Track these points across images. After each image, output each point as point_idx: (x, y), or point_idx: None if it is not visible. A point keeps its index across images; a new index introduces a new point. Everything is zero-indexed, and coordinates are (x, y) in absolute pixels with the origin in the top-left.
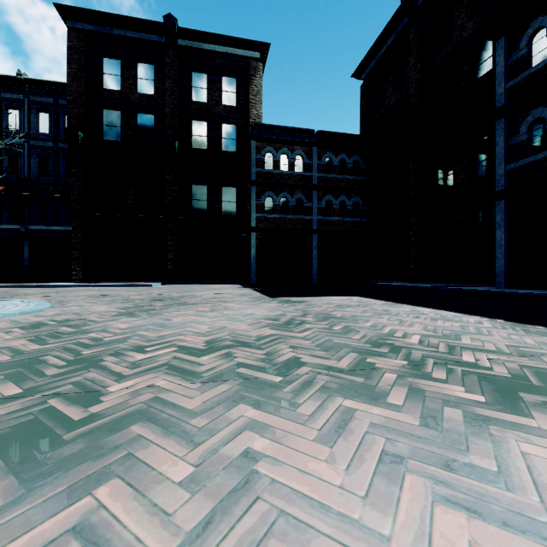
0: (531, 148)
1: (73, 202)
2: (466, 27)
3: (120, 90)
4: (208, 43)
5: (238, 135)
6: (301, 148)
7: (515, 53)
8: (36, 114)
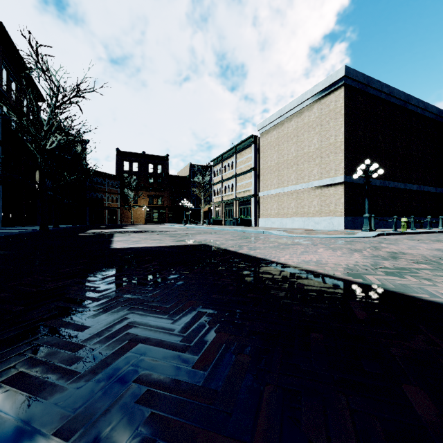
0: None
1: None
2: None
3: None
4: None
5: None
6: None
7: None
8: None
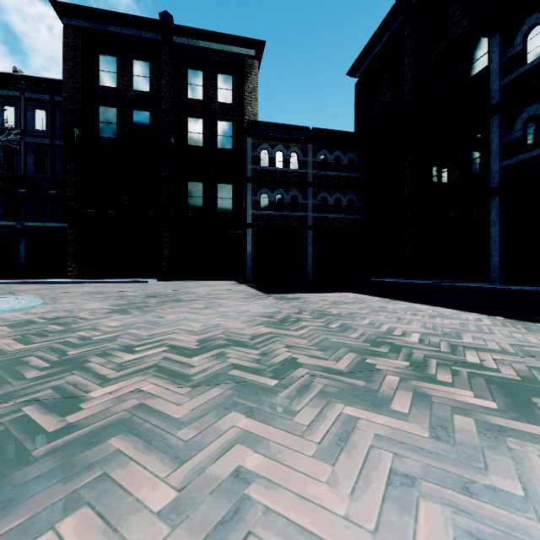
0: (526, 144)
1: (68, 199)
2: (460, 25)
3: (116, 87)
4: (203, 40)
5: (234, 132)
6: (296, 145)
7: (510, 50)
8: (32, 110)
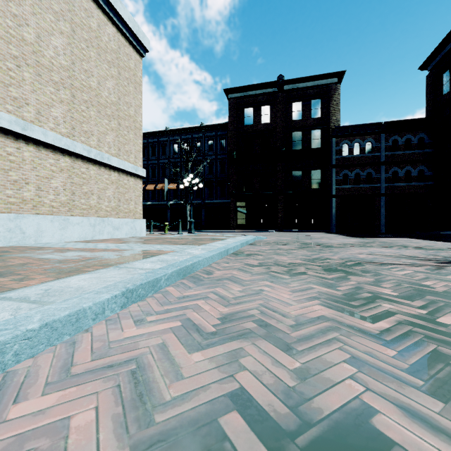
0: None
1: (230, 188)
2: None
3: (253, 124)
4: (302, 83)
5: (322, 135)
6: (370, 136)
7: None
8: (207, 142)
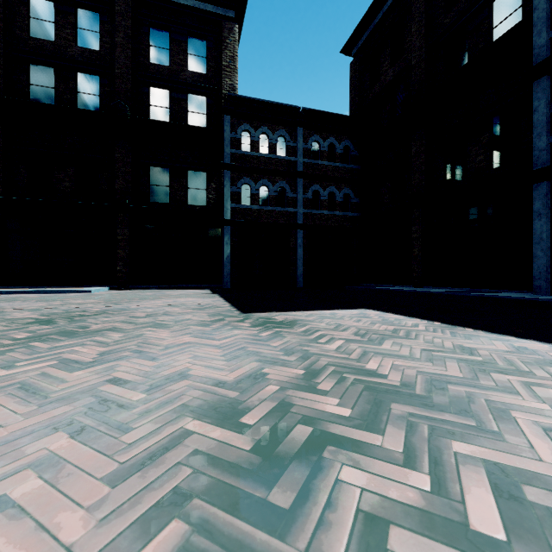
0: None
1: None
2: None
3: (54, 40)
4: None
5: (209, 109)
6: (284, 128)
7: None
8: None
